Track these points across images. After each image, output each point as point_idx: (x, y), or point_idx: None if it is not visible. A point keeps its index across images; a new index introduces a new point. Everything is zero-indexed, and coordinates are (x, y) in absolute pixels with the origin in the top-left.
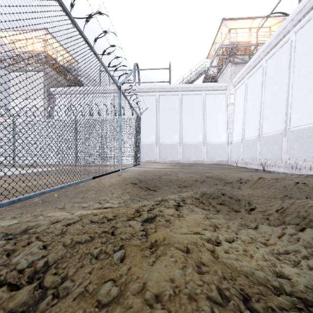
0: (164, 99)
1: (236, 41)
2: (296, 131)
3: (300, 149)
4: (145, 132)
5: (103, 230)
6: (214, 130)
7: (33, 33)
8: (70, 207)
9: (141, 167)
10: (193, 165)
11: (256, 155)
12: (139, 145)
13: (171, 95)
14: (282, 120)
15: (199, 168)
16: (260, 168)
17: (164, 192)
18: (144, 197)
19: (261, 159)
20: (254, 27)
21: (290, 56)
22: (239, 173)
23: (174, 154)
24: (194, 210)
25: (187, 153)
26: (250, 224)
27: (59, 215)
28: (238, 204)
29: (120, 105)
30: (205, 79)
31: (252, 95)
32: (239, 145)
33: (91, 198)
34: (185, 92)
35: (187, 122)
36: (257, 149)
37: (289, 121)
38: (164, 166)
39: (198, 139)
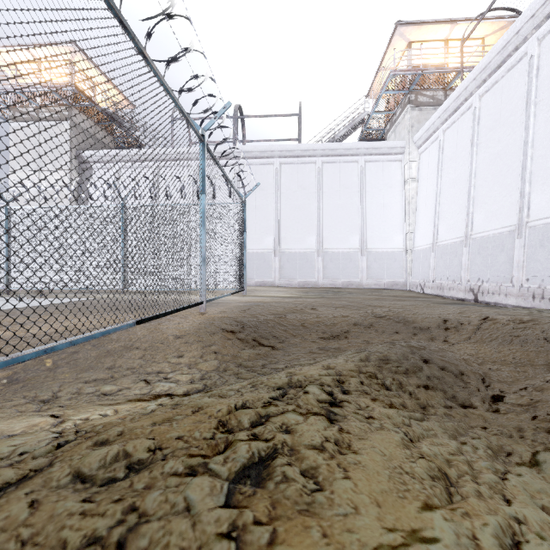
0: (289, 170)
1: (422, 64)
2: (542, 228)
3: (549, 262)
4: (256, 231)
5: (92, 531)
6: (381, 228)
7: (51, 49)
8: (71, 395)
9: (246, 296)
10: (344, 291)
11: (460, 273)
12: (242, 253)
13: (303, 163)
14: (512, 206)
15: (355, 298)
16: (470, 297)
17: (291, 350)
18: (249, 365)
19: (470, 280)
20: (454, 39)
21: (529, 86)
22: (434, 307)
23: (308, 271)
24: (374, 415)
25: (331, 270)
26: (514, 448)
27: (23, 429)
28: (462, 385)
29: (203, 174)
30: (363, 135)
31: (453, 161)
32: (427, 254)
33: (130, 368)
34: (328, 158)
35: (331, 212)
36: (462, 261)
37: (528, 208)
38: (289, 293)
39: (351, 243)
